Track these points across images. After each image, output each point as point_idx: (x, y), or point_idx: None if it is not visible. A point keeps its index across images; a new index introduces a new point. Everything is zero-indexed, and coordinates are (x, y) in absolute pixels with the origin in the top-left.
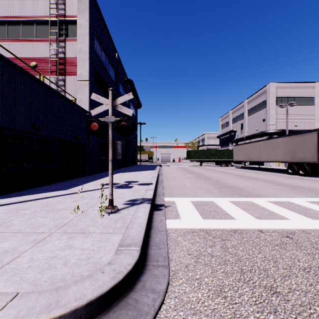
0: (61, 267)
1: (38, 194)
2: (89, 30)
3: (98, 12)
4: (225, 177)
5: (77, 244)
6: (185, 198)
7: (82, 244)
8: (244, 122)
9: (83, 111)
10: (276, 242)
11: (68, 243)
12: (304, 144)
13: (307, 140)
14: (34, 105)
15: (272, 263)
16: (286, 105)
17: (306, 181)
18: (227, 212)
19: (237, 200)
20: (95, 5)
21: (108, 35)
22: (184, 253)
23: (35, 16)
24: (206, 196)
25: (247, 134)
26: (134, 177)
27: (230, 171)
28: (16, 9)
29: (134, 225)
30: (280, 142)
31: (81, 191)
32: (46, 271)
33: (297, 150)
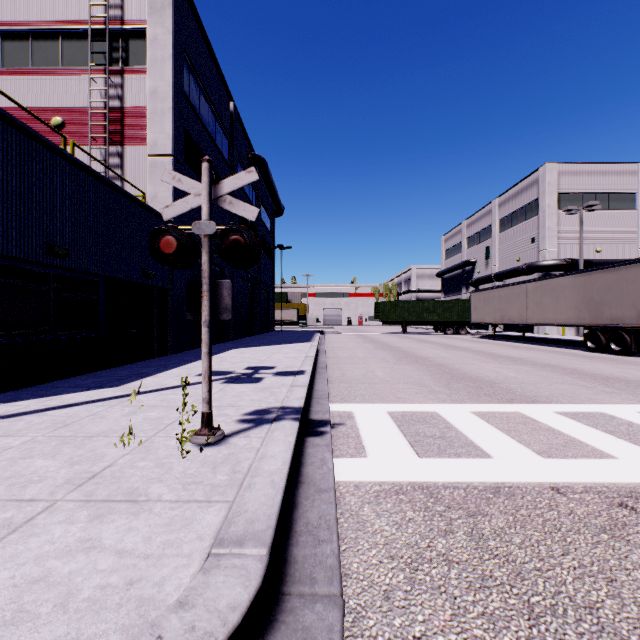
0: (48, 615)
1: (54, 396)
2: (174, 50)
3: (192, 14)
4: (457, 358)
5: (108, 536)
6: (375, 405)
7: (122, 538)
8: (493, 244)
9: (161, 220)
10: (600, 522)
11: (86, 535)
12: (620, 288)
13: (628, 280)
14: (49, 204)
15: (605, 587)
16: (580, 210)
17: (627, 366)
18: (471, 438)
19: (489, 409)
20: (187, 0)
21: (215, 63)
22: (378, 555)
23: (61, 21)
24: (421, 401)
25: (499, 268)
26: (267, 358)
27: (465, 345)
28: (21, 6)
29: (258, 479)
30: (570, 284)
31: (149, 389)
32: (3, 632)
33: (606, 301)
